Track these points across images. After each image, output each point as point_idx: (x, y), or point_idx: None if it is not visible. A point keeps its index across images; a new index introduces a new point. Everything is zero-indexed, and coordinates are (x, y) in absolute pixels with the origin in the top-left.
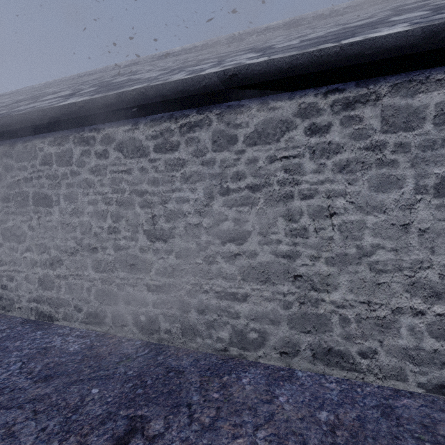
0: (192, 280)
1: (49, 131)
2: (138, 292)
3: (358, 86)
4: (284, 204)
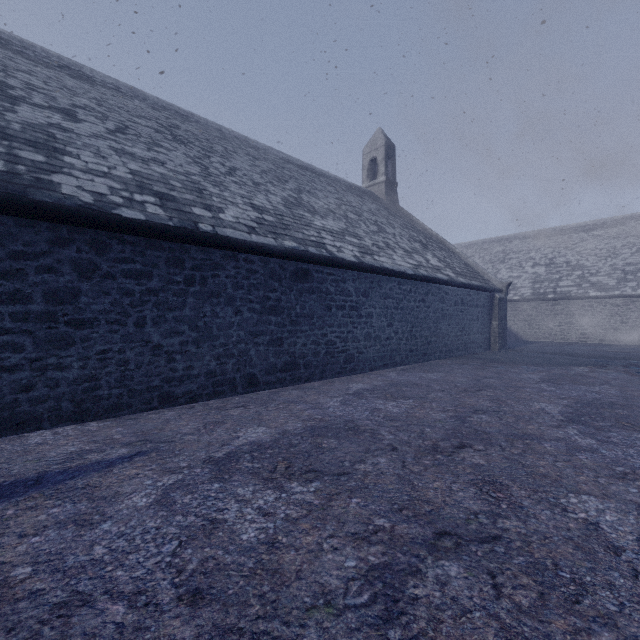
0: (633, 331)
1: (584, 299)
2: (616, 334)
3: None
4: None
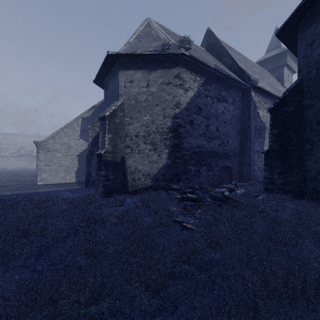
0: (4, 164)
1: None
2: None
3: (13, 157)
4: (10, 161)
